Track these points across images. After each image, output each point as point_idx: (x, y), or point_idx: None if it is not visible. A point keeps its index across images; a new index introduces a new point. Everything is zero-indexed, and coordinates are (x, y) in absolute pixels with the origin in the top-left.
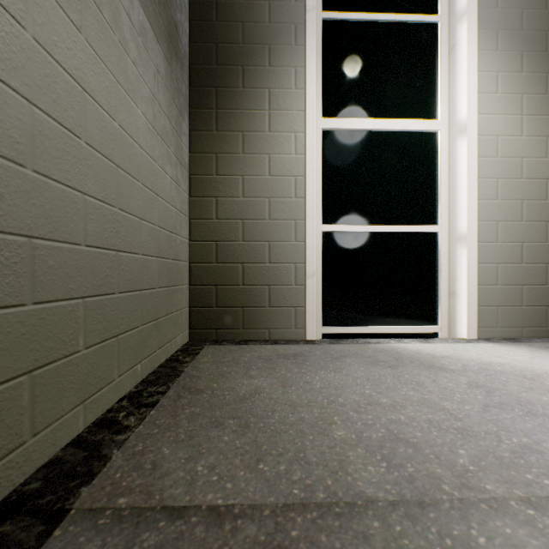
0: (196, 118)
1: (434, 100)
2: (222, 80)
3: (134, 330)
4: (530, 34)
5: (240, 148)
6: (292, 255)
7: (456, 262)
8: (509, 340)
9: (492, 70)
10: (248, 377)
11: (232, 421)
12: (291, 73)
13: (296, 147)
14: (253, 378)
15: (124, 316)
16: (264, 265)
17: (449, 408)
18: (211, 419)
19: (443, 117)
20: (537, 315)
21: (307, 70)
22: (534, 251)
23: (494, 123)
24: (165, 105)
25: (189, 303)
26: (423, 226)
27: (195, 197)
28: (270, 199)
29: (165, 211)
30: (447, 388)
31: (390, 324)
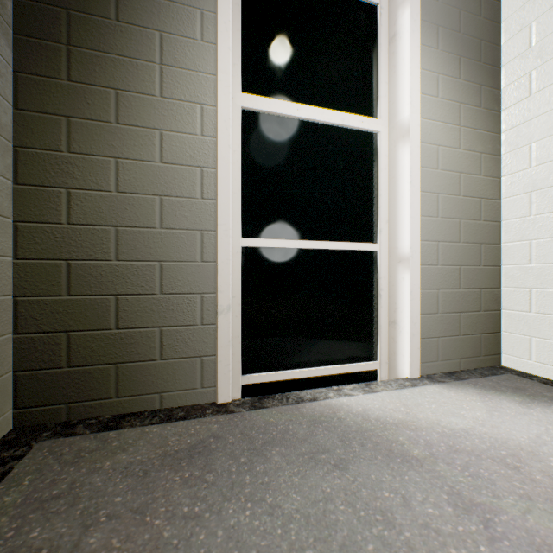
0: (29, 53)
1: (374, 96)
2: None
3: None
4: (467, 39)
5: (112, 114)
6: (198, 281)
7: (398, 288)
8: (451, 376)
9: (434, 70)
10: None
11: None
12: (195, 16)
13: (203, 124)
14: None
15: None
16: (153, 297)
17: None
18: None
19: (383, 116)
20: (473, 344)
21: (219, 17)
22: (471, 275)
23: (435, 131)
24: None
25: (13, 364)
26: (362, 244)
27: (26, 185)
28: (163, 197)
29: None
30: (430, 524)
31: (326, 364)
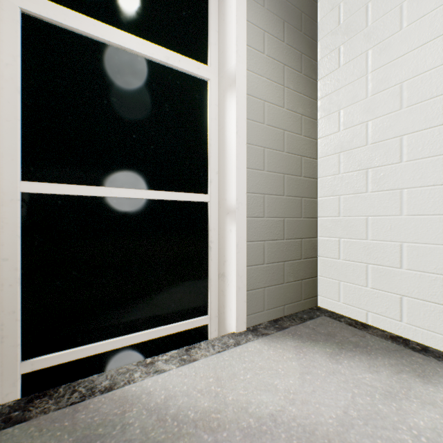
0: None
1: (204, 41)
2: None
3: None
4: (290, 7)
5: None
6: None
7: (226, 240)
8: (275, 324)
9: (260, 26)
10: None
11: None
12: None
13: None
14: None
15: None
16: None
17: None
18: None
19: (213, 64)
20: (295, 290)
21: None
22: (293, 226)
23: (262, 86)
24: None
25: None
26: (191, 194)
27: None
28: None
29: None
30: None
31: (149, 327)
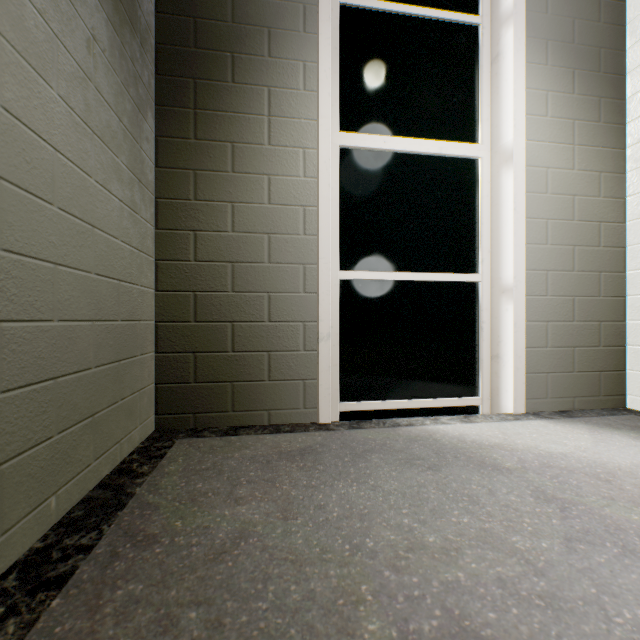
0: (166, 119)
1: (474, 120)
2: (203, 69)
3: (40, 446)
4: (582, 50)
5: (229, 165)
6: (300, 310)
7: (501, 320)
8: (561, 414)
9: (542, 88)
10: (232, 501)
11: (194, 614)
12: (298, 68)
13: (305, 167)
14: (240, 504)
15: (17, 429)
16: (262, 324)
17: (521, 549)
18: (158, 613)
19: (484, 141)
20: (590, 382)
21: (320, 67)
22: (587, 307)
23: (544, 153)
24: (109, 93)
25: (155, 377)
26: (462, 275)
27: (164, 230)
28: (270, 235)
29: (109, 250)
30: (510, 505)
31: (423, 397)
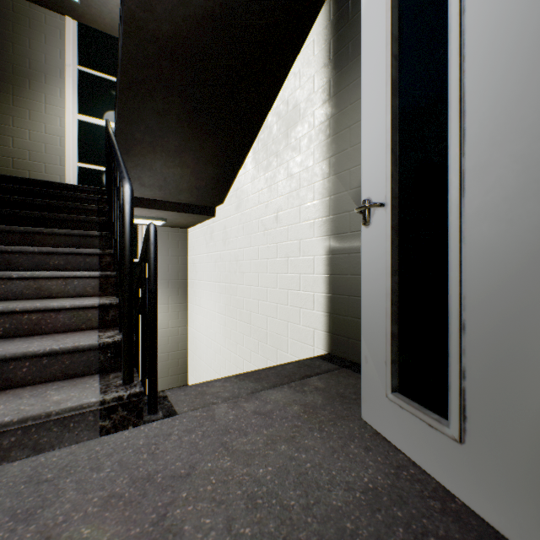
0: (0, 97)
1: None
2: (17, 82)
3: None
4: None
5: (28, 117)
6: (59, 172)
7: None
8: None
9: None
10: None
11: None
12: (58, 90)
13: (61, 124)
14: None
15: None
16: (43, 174)
17: None
18: None
19: None
20: None
21: (67, 92)
22: None
23: None
24: None
25: None
26: None
27: None
28: (46, 144)
29: None
30: None
31: None
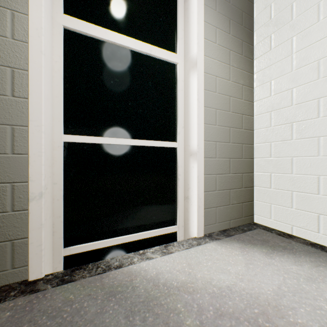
0: None
1: (174, 37)
2: None
3: None
4: (234, 9)
5: None
6: (8, 171)
7: (190, 173)
8: (224, 233)
9: (213, 24)
10: None
11: None
12: None
13: (14, 29)
14: None
15: None
16: None
17: None
18: None
19: (180, 52)
20: (238, 210)
21: None
22: (236, 165)
23: (214, 66)
24: None
25: None
26: (165, 142)
27: None
28: None
29: None
30: None
31: (138, 231)
